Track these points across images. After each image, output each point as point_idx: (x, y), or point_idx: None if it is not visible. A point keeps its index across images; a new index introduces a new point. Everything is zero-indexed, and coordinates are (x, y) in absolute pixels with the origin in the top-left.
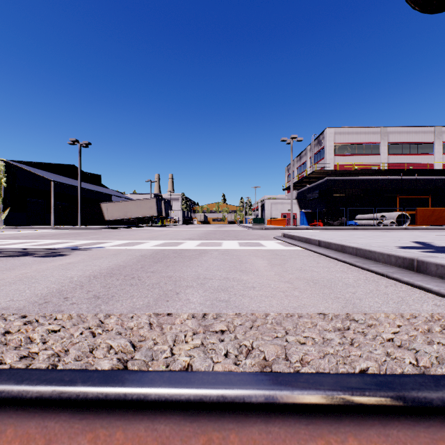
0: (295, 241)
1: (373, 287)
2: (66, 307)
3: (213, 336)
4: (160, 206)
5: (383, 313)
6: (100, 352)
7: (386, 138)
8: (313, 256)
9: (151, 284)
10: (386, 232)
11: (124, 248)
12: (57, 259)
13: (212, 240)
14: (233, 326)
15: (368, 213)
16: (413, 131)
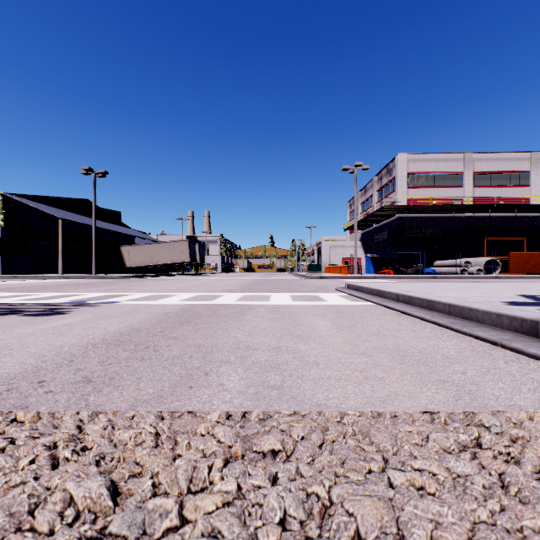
0: (364, 294)
1: (488, 363)
2: (35, 399)
3: (259, 470)
4: (193, 249)
5: (524, 412)
6: (40, 522)
7: (472, 166)
8: (390, 315)
9: (170, 357)
10: (477, 282)
11: (143, 303)
12: (51, 319)
13: (257, 292)
14: (293, 443)
15: (449, 259)
16: (504, 158)
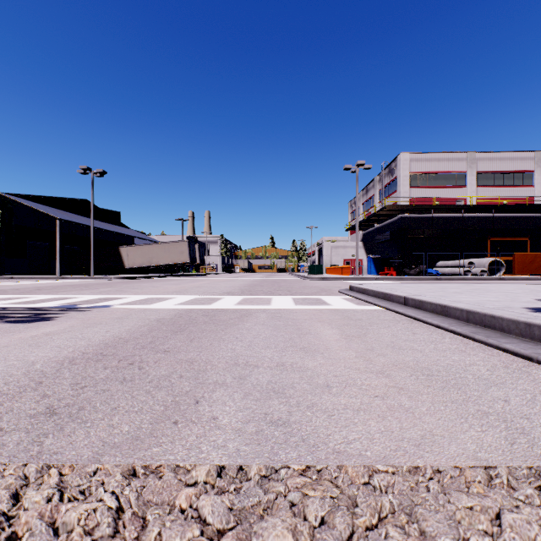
0: (369, 297)
1: (531, 386)
2: None
3: None
4: (193, 250)
5: None
6: None
7: (475, 165)
8: (402, 322)
9: (156, 377)
10: (485, 284)
11: (137, 308)
12: (33, 327)
13: (258, 295)
14: (310, 537)
15: (451, 260)
16: (507, 158)
